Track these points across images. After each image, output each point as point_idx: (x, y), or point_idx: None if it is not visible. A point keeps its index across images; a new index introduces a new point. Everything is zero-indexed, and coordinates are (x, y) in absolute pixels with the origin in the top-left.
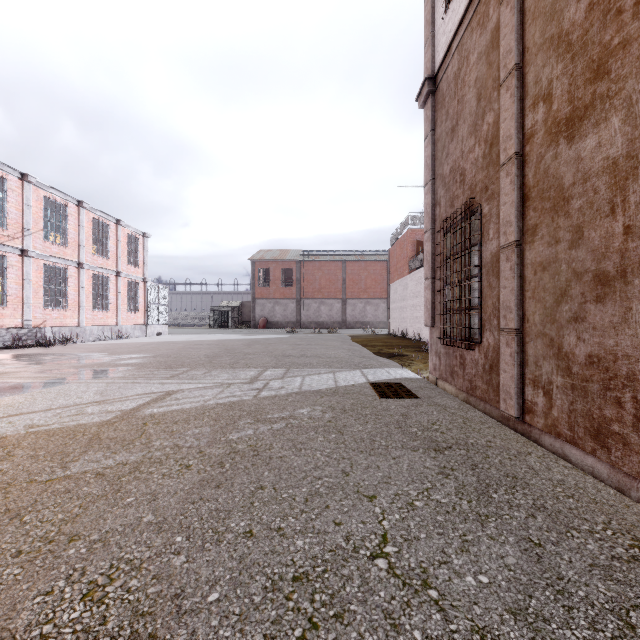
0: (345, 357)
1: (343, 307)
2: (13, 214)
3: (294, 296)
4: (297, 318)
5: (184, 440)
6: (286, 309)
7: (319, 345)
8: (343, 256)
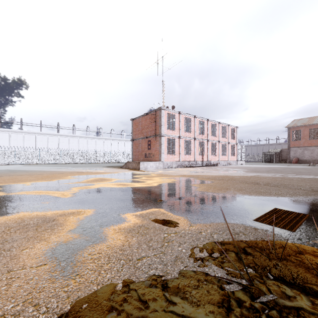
0: None
1: None
2: (205, 130)
3: None
4: None
5: (266, 178)
6: (312, 152)
7: None
8: None
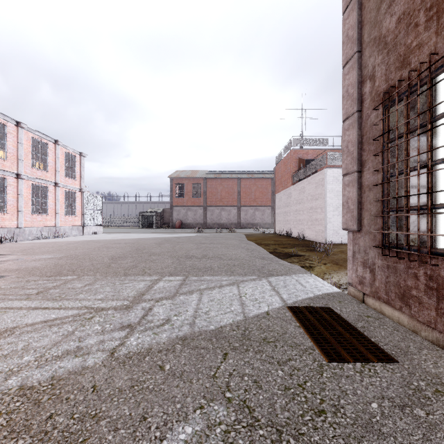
0: (246, 258)
1: (238, 212)
2: None
3: (202, 204)
4: (204, 220)
5: None
6: (196, 214)
7: (220, 244)
8: (238, 174)
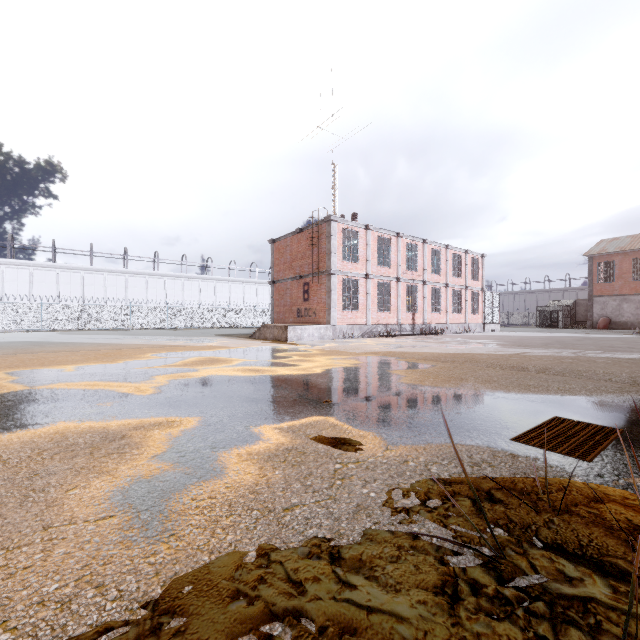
0: None
1: None
2: (420, 263)
3: None
4: None
5: (542, 359)
6: (639, 307)
7: None
8: None
